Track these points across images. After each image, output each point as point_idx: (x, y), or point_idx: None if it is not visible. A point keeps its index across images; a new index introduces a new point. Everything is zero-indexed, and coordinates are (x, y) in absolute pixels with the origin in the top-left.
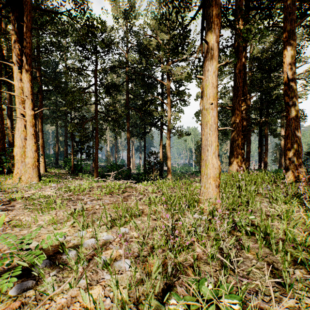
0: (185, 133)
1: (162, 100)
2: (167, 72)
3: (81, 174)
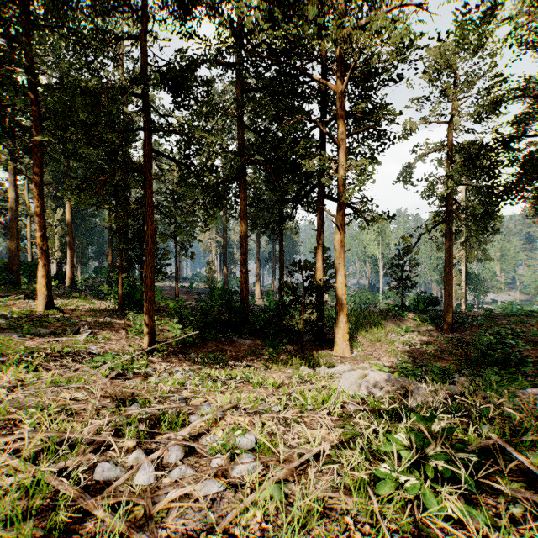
0: (381, 215)
1: (324, 137)
2: (337, 61)
3: (132, 313)
